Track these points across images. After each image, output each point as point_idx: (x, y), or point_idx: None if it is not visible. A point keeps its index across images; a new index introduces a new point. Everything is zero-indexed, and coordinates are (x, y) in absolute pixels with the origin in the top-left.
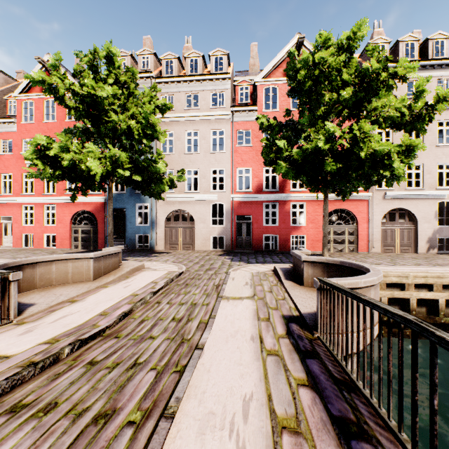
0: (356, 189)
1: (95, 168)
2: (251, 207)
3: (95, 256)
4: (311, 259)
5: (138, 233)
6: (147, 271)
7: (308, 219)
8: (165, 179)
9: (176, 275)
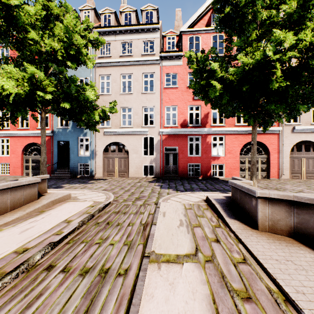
0: (281, 119)
1: (7, 88)
2: (177, 139)
3: None
4: (270, 195)
5: (80, 163)
6: (71, 202)
7: (226, 150)
8: (98, 111)
9: (99, 208)
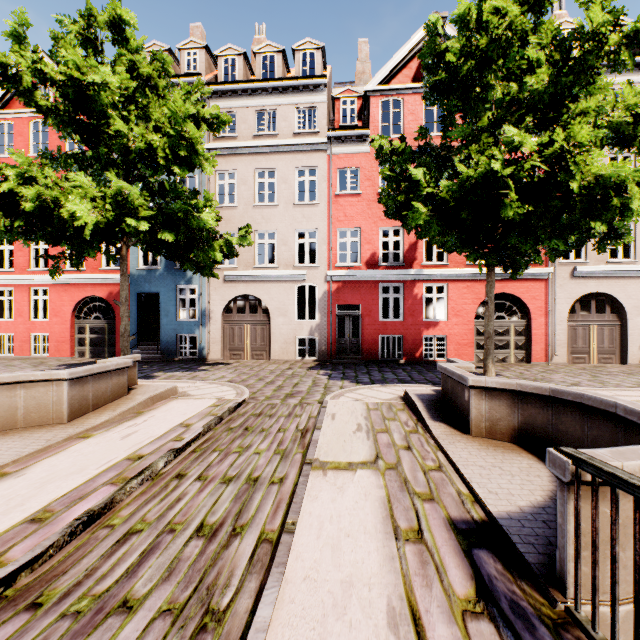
0: (540, 257)
1: (82, 215)
2: (360, 290)
3: (73, 376)
4: (487, 384)
5: (180, 333)
6: (180, 399)
7: (451, 309)
8: (219, 243)
9: (229, 408)
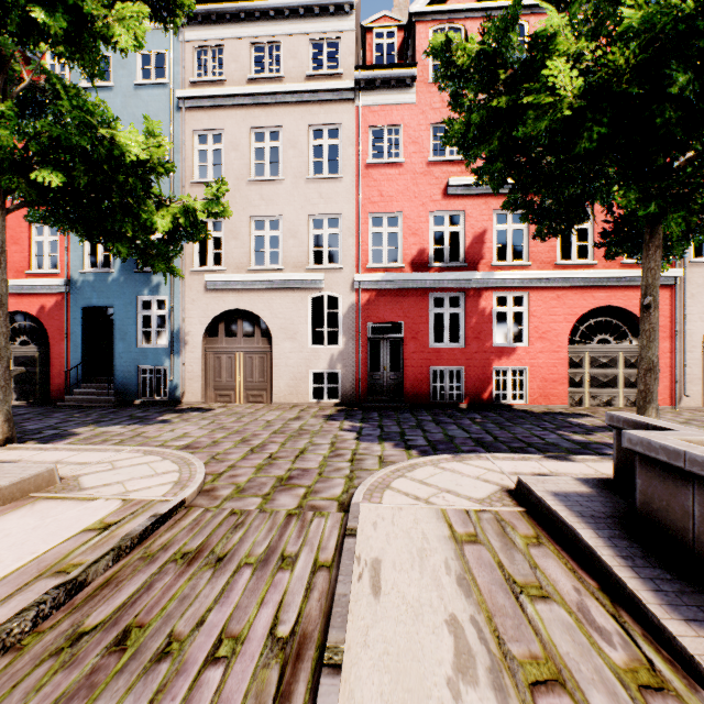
0: None
1: None
2: (402, 303)
3: None
4: None
5: (142, 365)
6: (41, 503)
7: (533, 330)
8: (172, 210)
9: (121, 542)
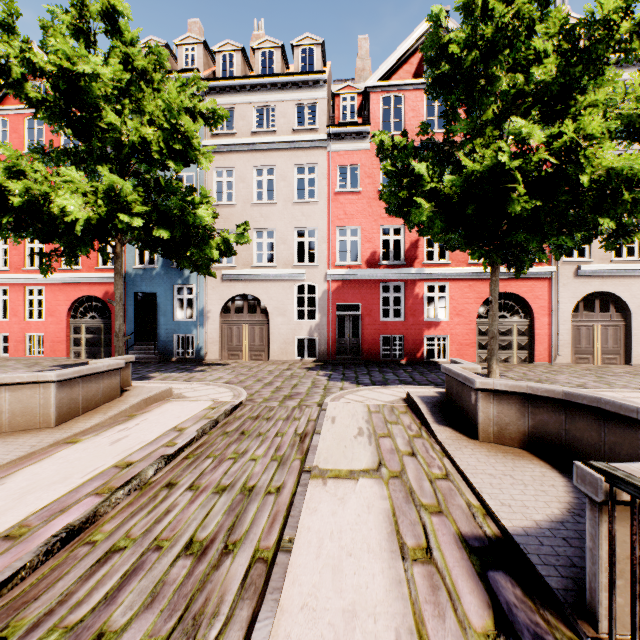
0: (545, 255)
1: (72, 210)
2: (360, 290)
3: (61, 378)
4: (495, 386)
5: (177, 333)
6: (175, 401)
7: (452, 309)
8: (216, 240)
9: (225, 411)
